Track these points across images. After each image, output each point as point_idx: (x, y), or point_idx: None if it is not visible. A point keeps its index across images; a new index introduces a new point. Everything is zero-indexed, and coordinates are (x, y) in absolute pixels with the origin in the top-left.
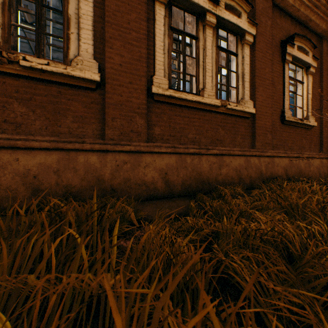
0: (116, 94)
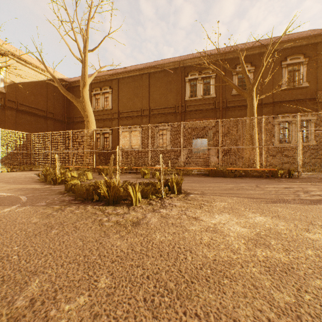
0: (319, 146)
